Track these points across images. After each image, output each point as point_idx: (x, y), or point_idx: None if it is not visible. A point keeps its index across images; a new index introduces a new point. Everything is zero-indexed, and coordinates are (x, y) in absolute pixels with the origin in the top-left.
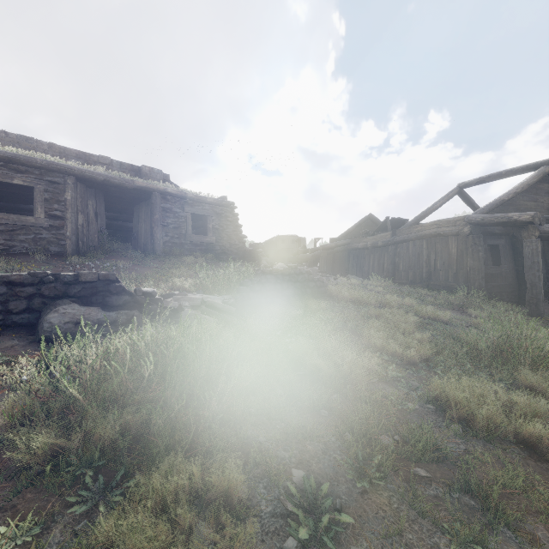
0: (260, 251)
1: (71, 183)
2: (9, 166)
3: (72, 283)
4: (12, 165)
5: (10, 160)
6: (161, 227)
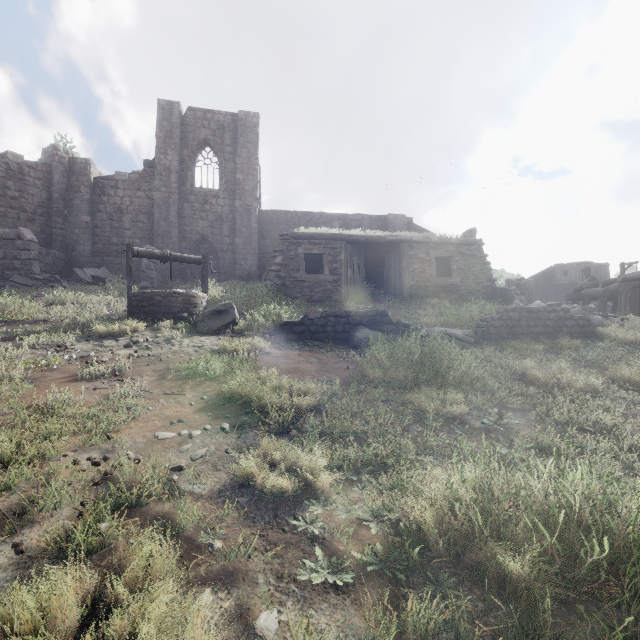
0: (512, 289)
1: (344, 246)
2: (310, 242)
3: (363, 316)
4: (312, 241)
5: (311, 238)
6: (408, 273)
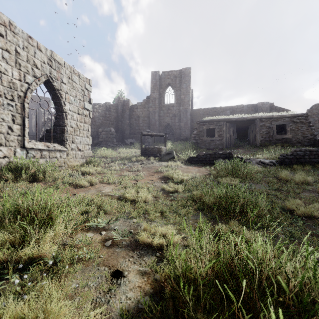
0: None
1: (225, 124)
2: (209, 123)
3: (221, 154)
4: (209, 123)
5: (209, 122)
6: (259, 134)
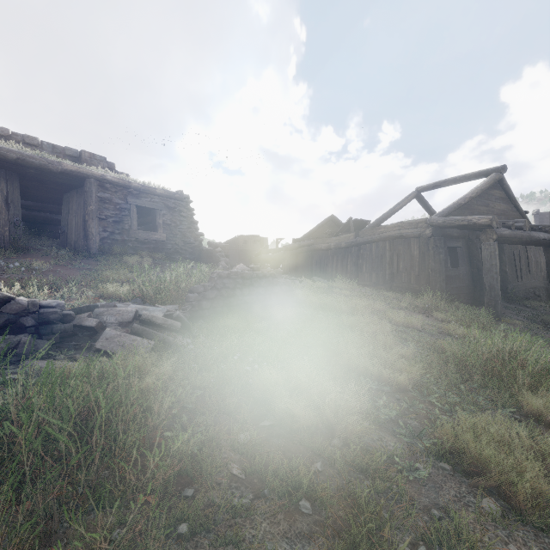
0: (218, 251)
1: None
2: None
3: None
4: None
5: None
6: (98, 221)
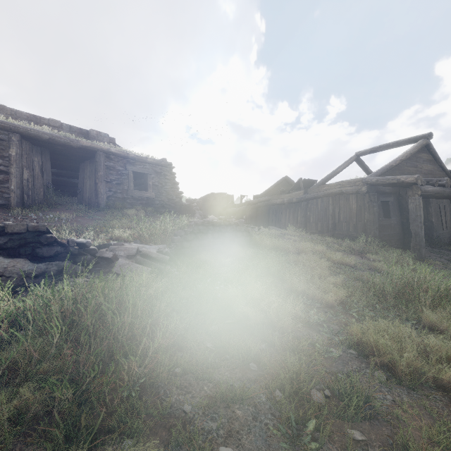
0: (194, 205)
1: (16, 140)
2: None
3: None
4: None
5: None
6: (105, 183)
